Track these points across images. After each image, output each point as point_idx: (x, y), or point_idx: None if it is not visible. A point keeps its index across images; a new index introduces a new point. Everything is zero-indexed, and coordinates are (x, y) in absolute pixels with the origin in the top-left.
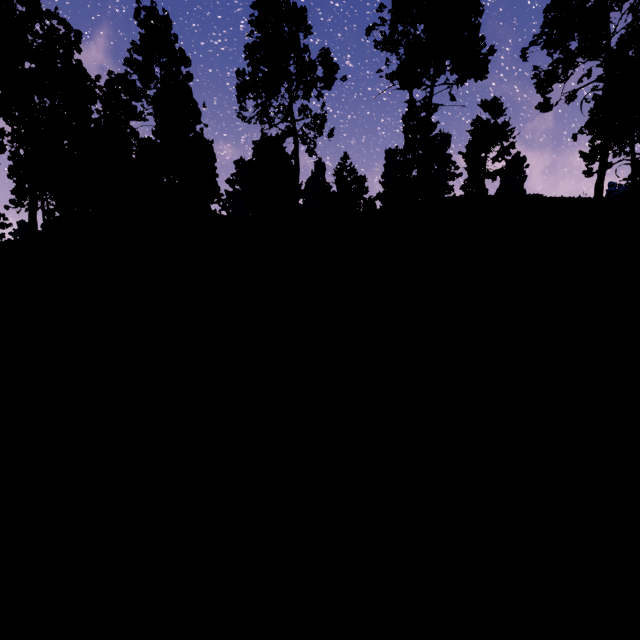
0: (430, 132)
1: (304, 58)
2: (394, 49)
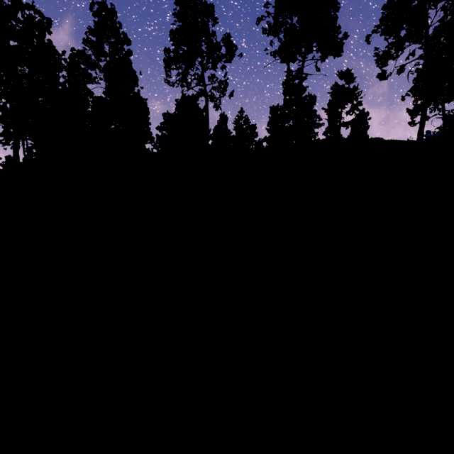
0: (302, 93)
1: (212, 40)
2: (276, 34)
